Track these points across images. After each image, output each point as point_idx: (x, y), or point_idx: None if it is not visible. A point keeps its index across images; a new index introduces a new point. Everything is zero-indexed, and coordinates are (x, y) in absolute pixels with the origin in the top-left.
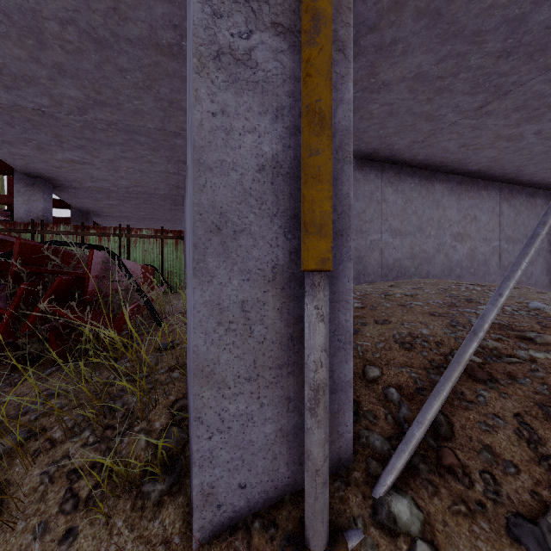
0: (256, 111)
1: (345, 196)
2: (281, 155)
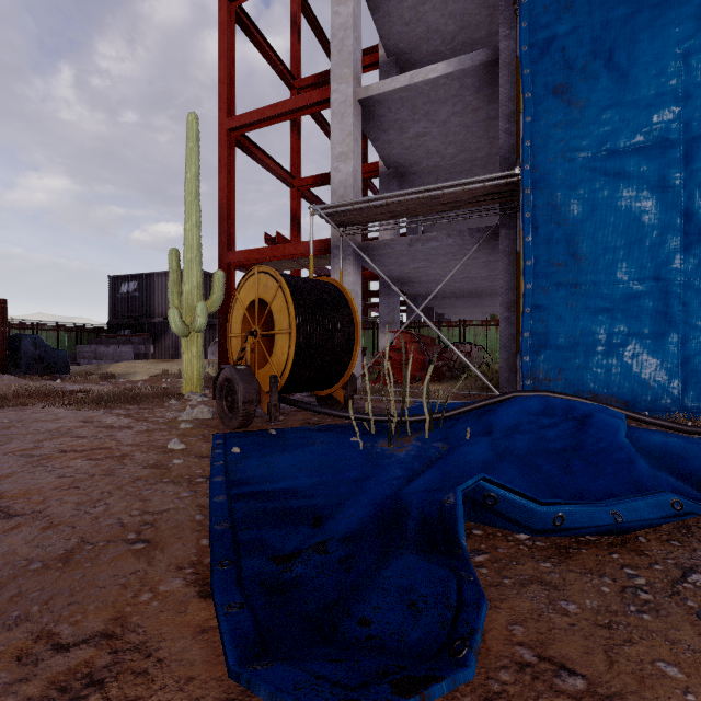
0: (510, 326)
1: None
2: (515, 333)
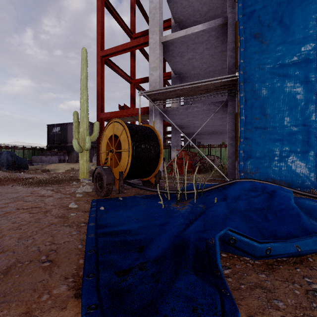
0: (233, 147)
1: None
2: (235, 150)
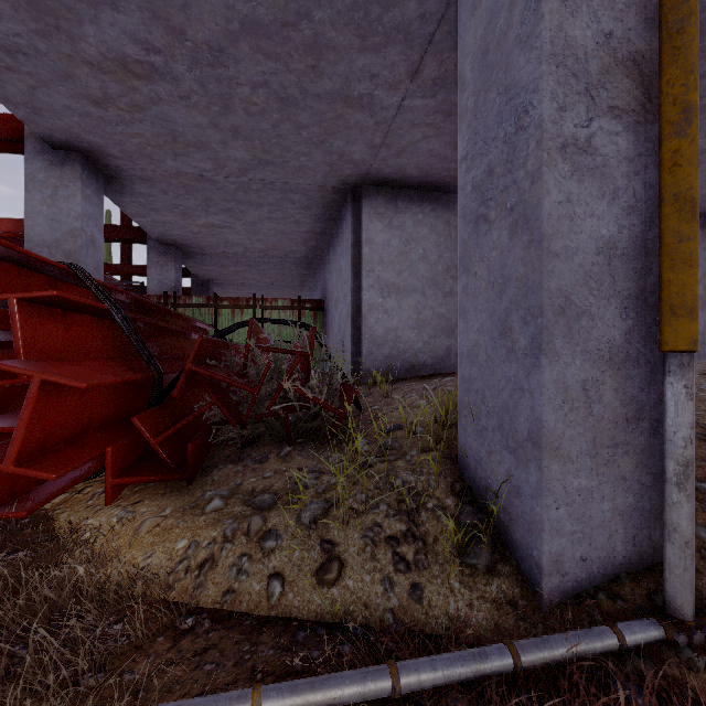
0: (595, 196)
1: None
2: (616, 236)
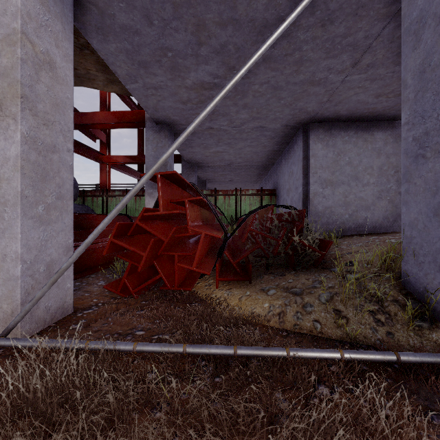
0: None
1: None
2: None
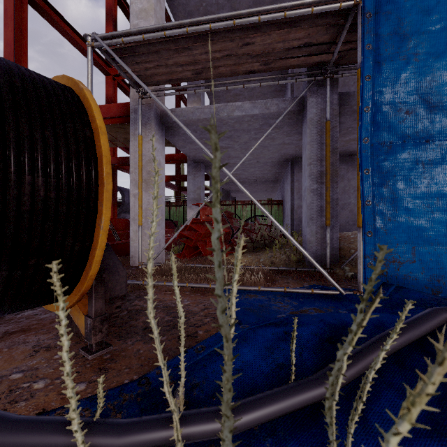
0: (318, 198)
1: (337, 211)
2: (323, 205)
